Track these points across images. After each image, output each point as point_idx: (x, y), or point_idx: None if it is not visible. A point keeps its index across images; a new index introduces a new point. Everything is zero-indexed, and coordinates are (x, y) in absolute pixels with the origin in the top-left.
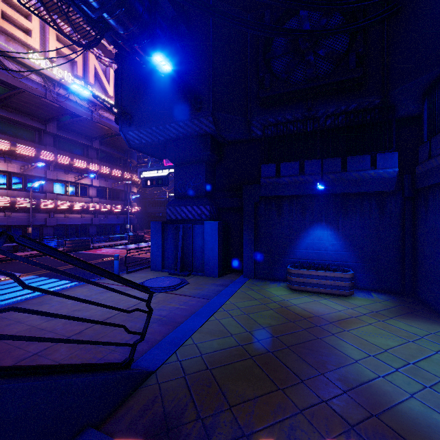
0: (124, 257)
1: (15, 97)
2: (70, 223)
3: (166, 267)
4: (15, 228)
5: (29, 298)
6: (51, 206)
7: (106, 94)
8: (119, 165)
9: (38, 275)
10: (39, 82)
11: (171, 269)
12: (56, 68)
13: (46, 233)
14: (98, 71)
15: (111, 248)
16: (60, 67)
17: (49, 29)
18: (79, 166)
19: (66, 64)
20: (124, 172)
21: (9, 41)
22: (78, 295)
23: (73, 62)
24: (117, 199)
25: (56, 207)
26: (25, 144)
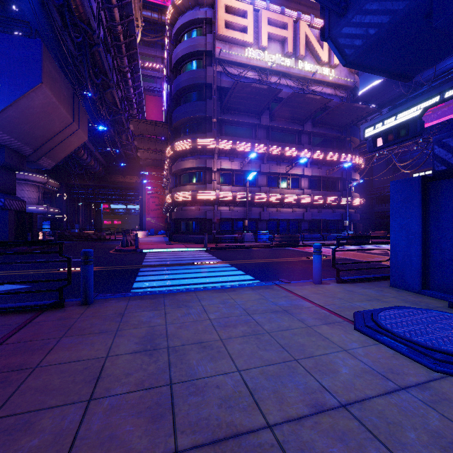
0: (337, 258)
1: (234, 96)
2: (281, 218)
3: (435, 286)
4: (237, 221)
5: (185, 289)
6: (263, 199)
7: (318, 63)
8: (336, 147)
9: (232, 264)
10: (254, 78)
11: (452, 292)
12: (268, 55)
13: (260, 227)
14: (309, 38)
15: (322, 247)
16: (271, 52)
17: (261, 17)
18: (289, 154)
19: (277, 48)
20: (342, 154)
21: (231, 48)
22: (237, 304)
23: (283, 42)
24: (333, 189)
25: (268, 201)
26: (244, 142)
